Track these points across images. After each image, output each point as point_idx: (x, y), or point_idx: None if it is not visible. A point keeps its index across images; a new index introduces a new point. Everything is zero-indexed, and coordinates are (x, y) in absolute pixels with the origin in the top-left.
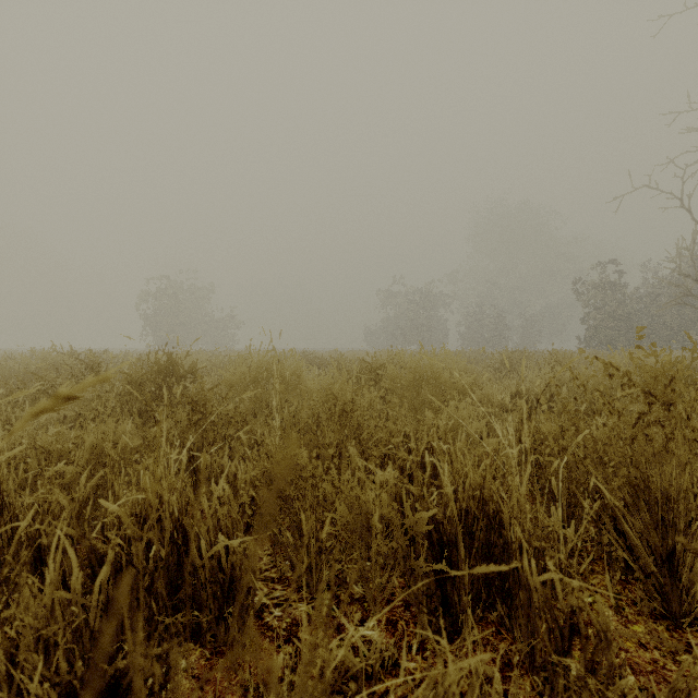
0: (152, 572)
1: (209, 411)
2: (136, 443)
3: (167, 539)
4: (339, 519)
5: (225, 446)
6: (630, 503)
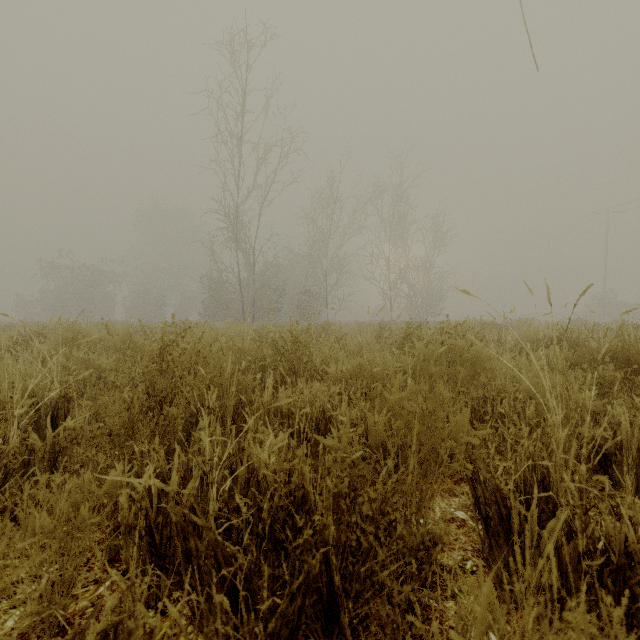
0: None
1: None
2: None
3: None
4: None
5: None
6: None
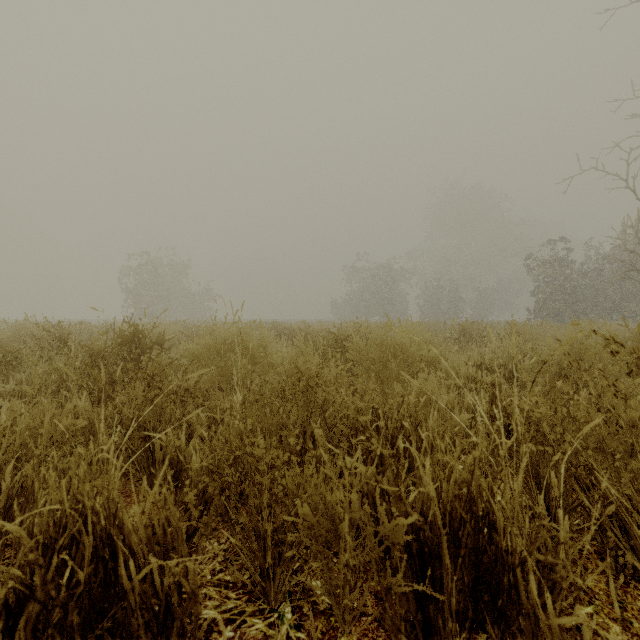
0: (63, 603)
1: (166, 387)
2: (80, 425)
3: (86, 558)
4: (302, 522)
5: (183, 423)
6: (637, 499)
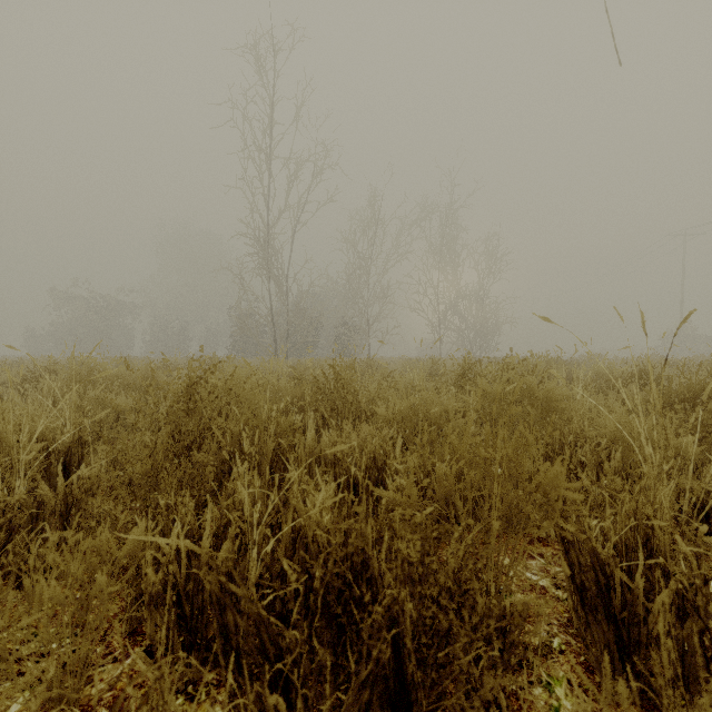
0: None
1: None
2: None
3: None
4: None
5: None
6: None
